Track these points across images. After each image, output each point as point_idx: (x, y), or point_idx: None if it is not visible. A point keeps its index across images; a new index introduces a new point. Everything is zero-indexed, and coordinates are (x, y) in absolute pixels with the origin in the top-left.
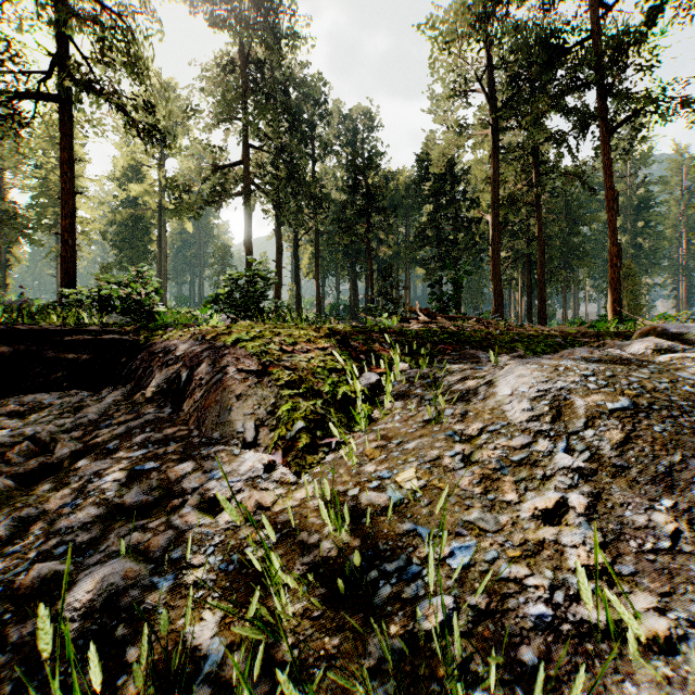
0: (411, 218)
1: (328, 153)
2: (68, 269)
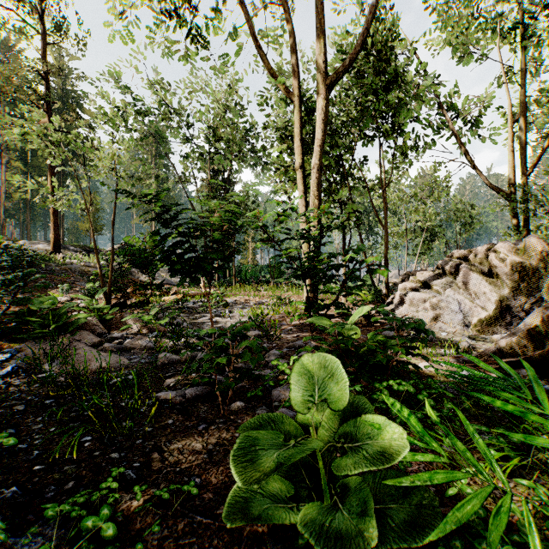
0: None
1: None
2: None
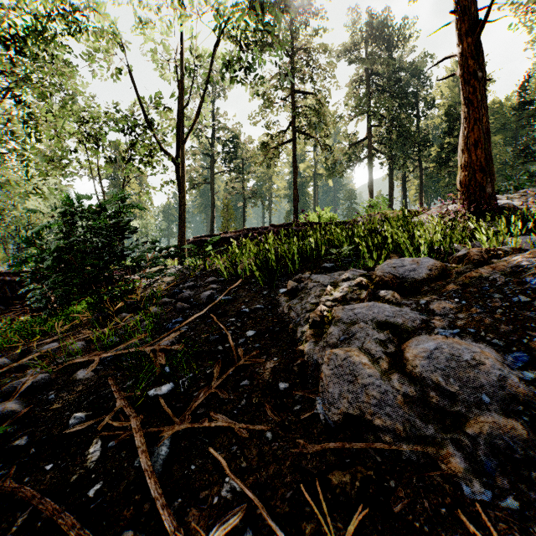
0: (520, 137)
1: (430, 108)
2: (296, 211)
